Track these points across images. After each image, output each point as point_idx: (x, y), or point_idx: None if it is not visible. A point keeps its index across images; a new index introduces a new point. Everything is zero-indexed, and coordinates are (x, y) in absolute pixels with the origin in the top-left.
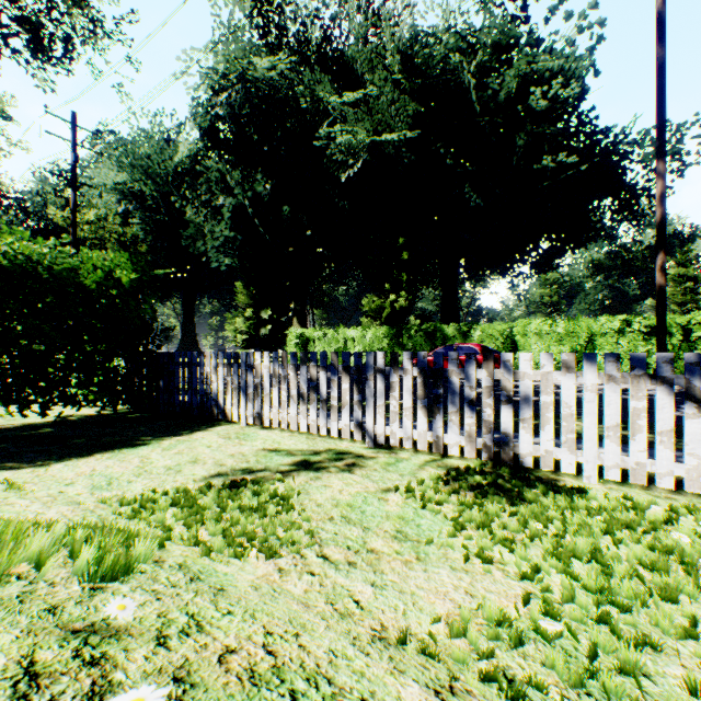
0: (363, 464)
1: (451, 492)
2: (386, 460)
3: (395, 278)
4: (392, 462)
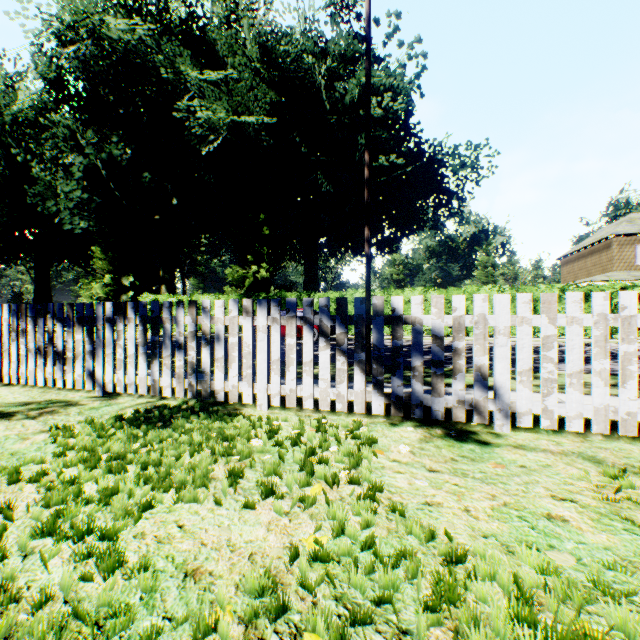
0: (62, 411)
1: (113, 427)
2: (95, 405)
3: (258, 251)
4: (99, 407)
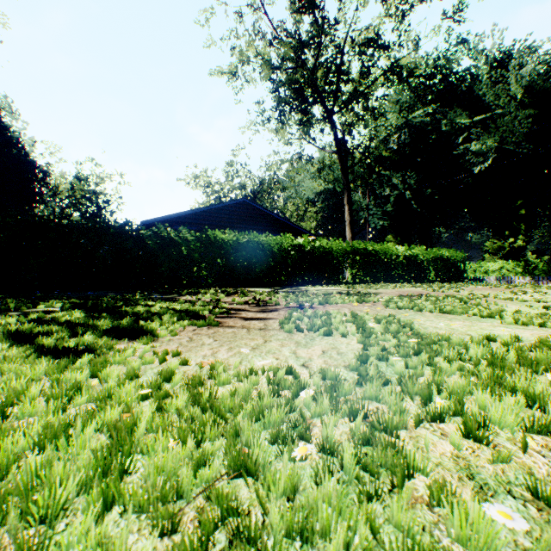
0: None
1: None
2: None
3: (513, 227)
4: None
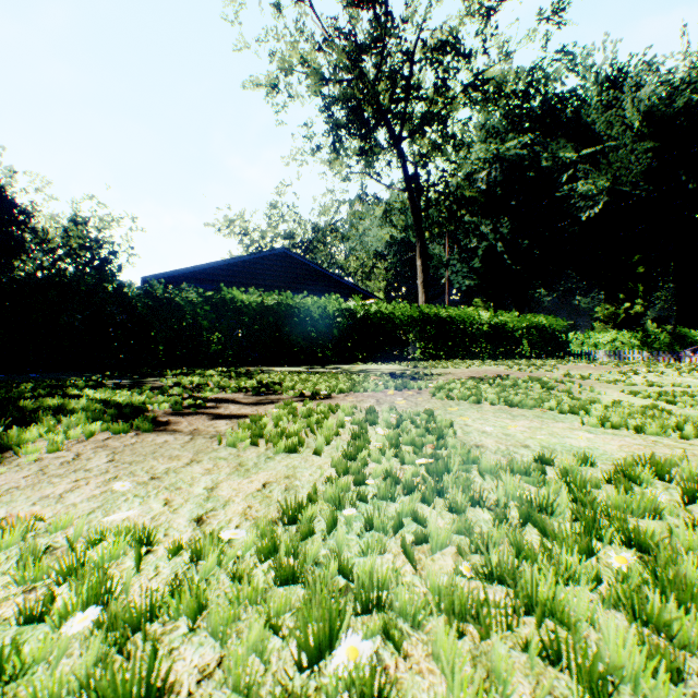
0: None
1: None
2: None
3: (629, 289)
4: None
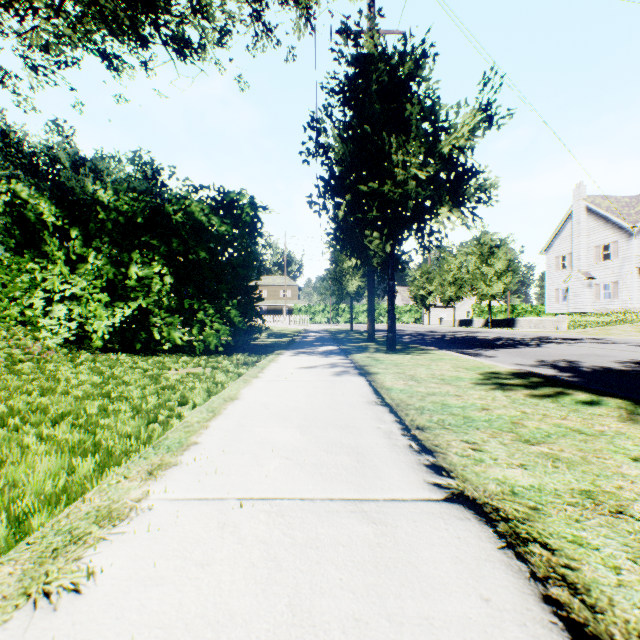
0: None
1: None
2: None
3: None
4: None
